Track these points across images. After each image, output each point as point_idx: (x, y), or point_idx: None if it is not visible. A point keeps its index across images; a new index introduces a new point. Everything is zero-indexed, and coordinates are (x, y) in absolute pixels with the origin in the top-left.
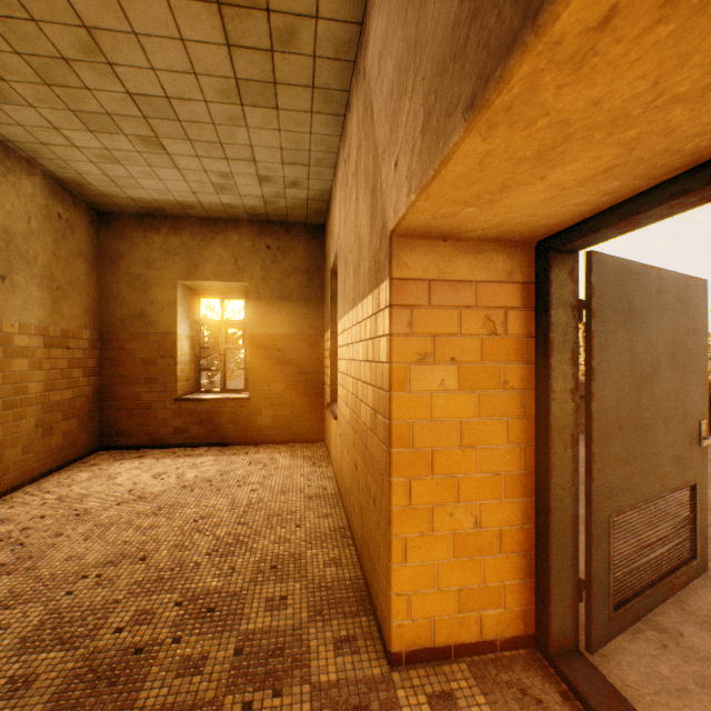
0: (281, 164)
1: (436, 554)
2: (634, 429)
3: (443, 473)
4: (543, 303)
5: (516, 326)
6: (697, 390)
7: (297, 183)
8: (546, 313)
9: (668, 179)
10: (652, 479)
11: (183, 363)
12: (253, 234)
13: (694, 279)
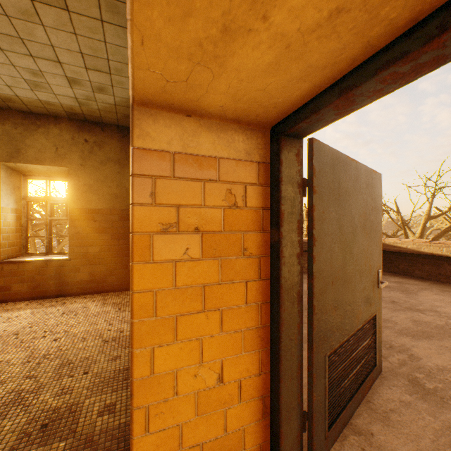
0: (85, 69)
1: (180, 416)
2: (342, 282)
3: (188, 337)
4: (276, 180)
5: (254, 199)
6: (376, 249)
7: (103, 89)
8: (277, 189)
9: (384, 46)
10: (352, 317)
11: (7, 232)
12: (73, 130)
13: (375, 172)
